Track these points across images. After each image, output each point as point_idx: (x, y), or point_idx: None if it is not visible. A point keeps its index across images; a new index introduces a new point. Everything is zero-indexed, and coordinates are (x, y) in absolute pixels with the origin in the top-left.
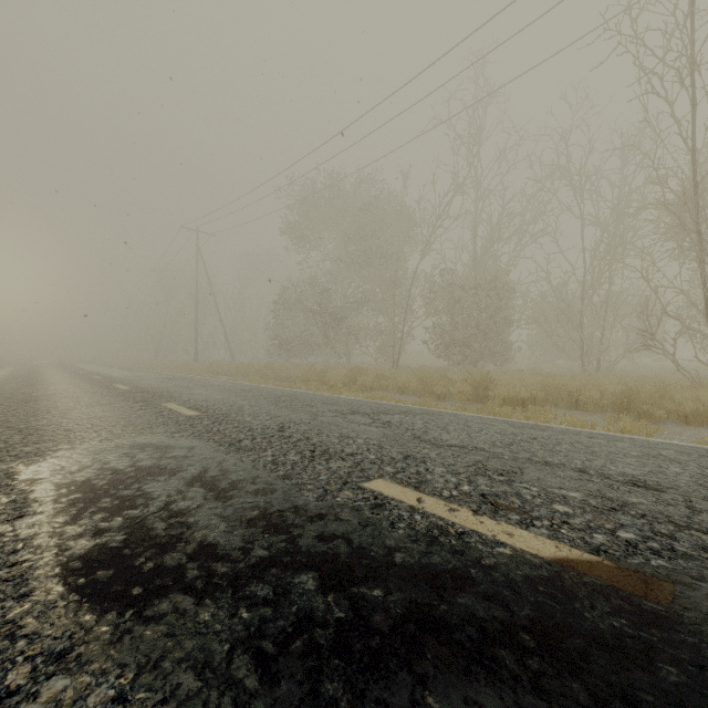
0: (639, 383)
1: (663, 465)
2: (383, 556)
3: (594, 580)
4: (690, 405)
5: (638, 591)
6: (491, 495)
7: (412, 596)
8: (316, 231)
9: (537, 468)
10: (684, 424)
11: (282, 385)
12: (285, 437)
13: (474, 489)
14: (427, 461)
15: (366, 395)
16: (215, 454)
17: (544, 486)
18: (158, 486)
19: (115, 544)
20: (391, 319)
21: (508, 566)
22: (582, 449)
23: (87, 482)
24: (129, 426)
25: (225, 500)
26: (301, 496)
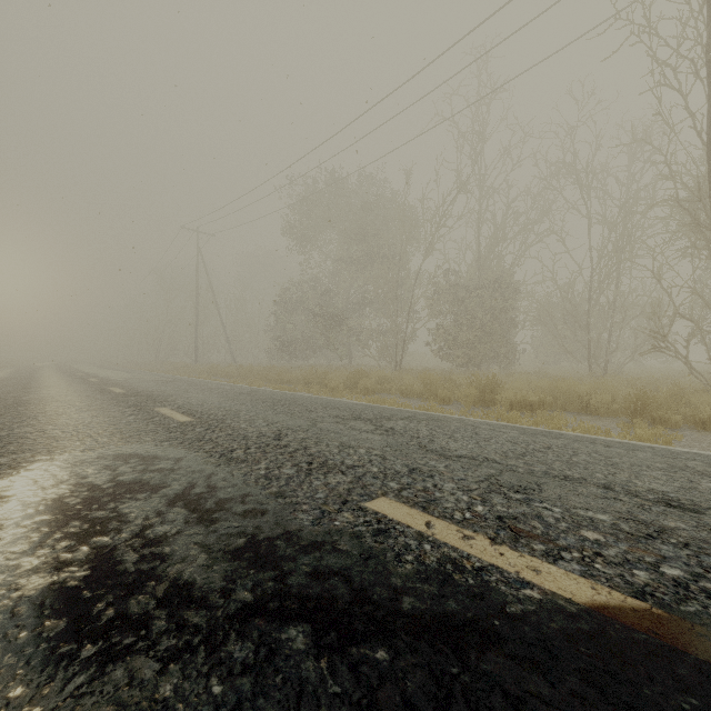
0: (650, 386)
1: (693, 479)
2: (388, 601)
3: (646, 636)
4: (708, 410)
5: (704, 653)
6: (509, 517)
7: (424, 661)
8: (318, 231)
9: (556, 484)
10: (701, 430)
11: (282, 388)
12: (282, 446)
13: (489, 510)
14: (435, 475)
15: (368, 399)
16: (203, 466)
17: (567, 506)
18: (136, 505)
19: (73, 583)
20: (393, 320)
21: (538, 616)
22: (602, 460)
23: (58, 501)
24: (117, 433)
25: (208, 524)
26: (294, 518)
